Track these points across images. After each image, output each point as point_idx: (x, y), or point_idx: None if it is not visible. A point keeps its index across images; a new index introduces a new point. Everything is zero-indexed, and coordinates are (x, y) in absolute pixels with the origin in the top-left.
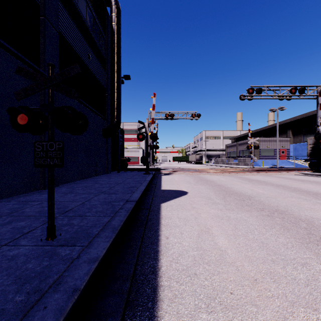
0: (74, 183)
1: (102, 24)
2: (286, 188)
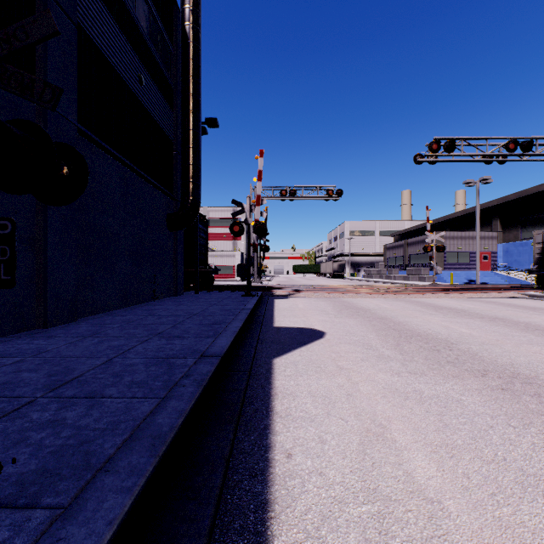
0: (108, 315)
1: (165, 24)
2: (510, 324)
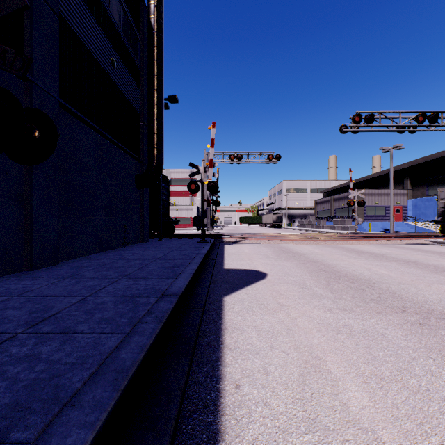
0: (86, 259)
1: (134, 17)
2: (421, 266)
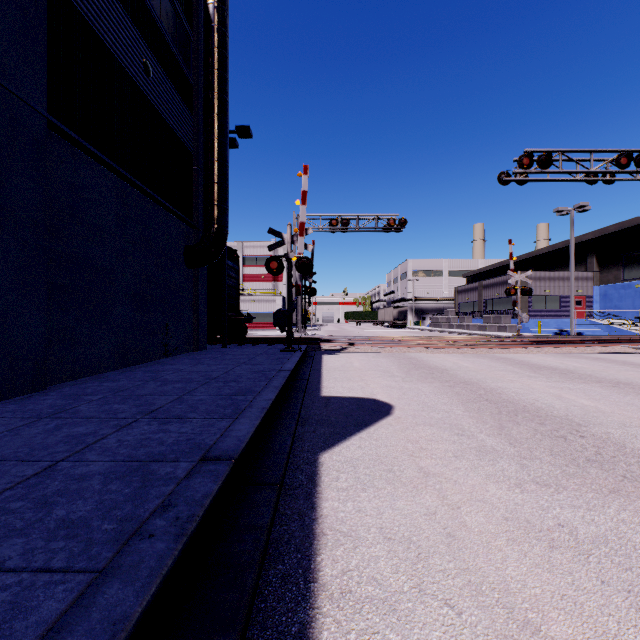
0: (95, 380)
1: (183, 2)
2: None
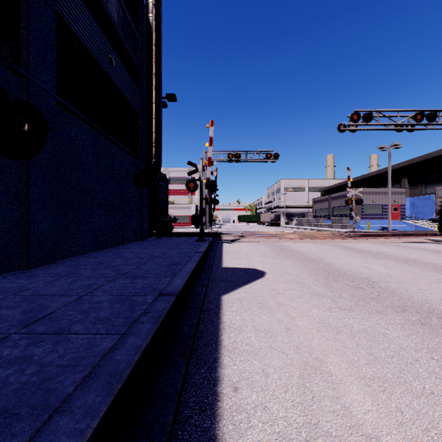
0: (83, 257)
1: (133, 16)
2: (420, 264)
